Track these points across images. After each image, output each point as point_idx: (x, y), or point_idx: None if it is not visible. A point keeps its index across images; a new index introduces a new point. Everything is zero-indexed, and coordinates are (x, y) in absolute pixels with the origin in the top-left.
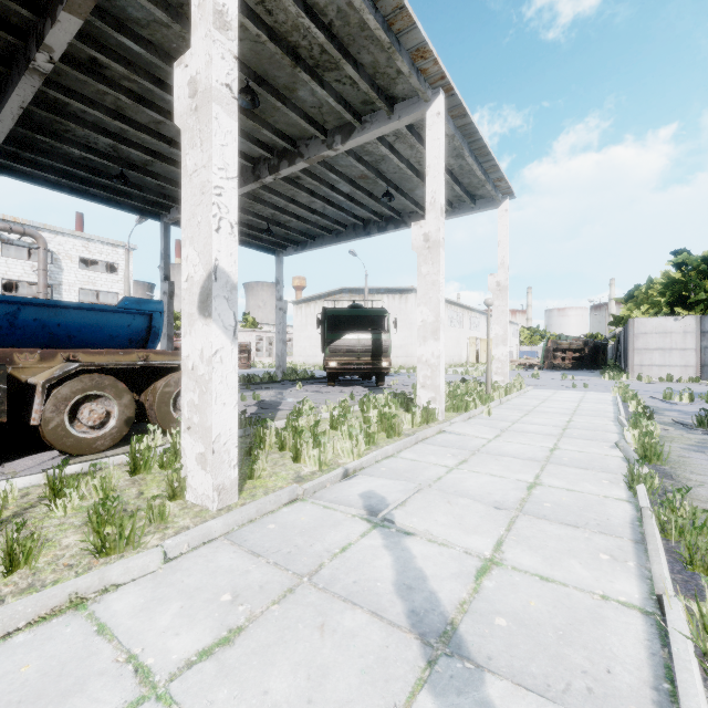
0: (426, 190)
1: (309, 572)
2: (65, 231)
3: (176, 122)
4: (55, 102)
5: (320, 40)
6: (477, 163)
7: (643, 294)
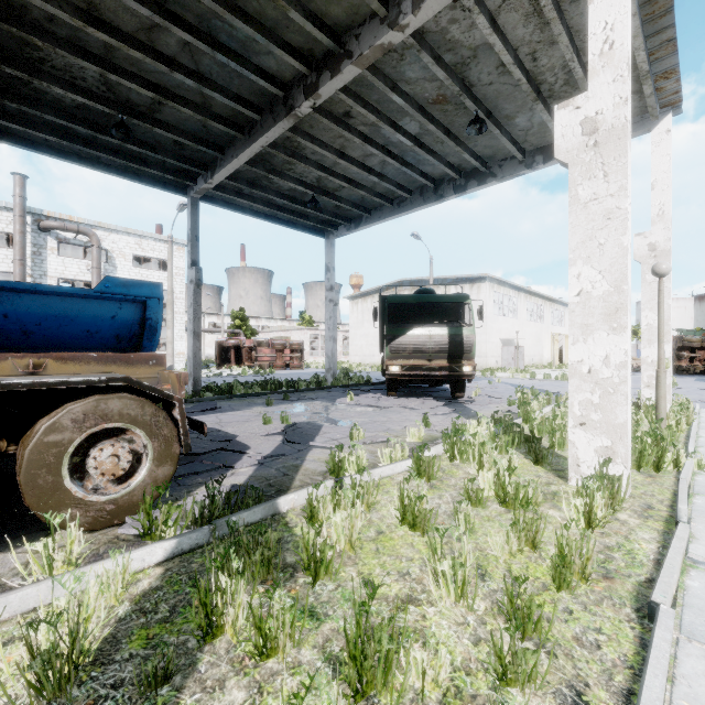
0: (589, 32)
1: None
2: (119, 229)
3: None
4: (9, 5)
5: None
6: (642, 33)
7: None
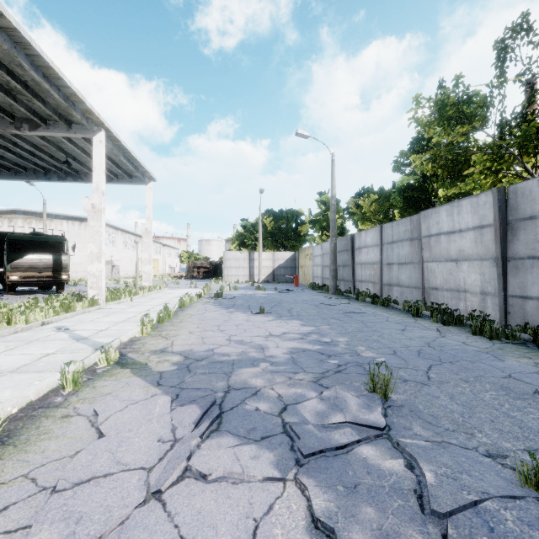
0: (93, 180)
1: (35, 340)
2: None
3: None
4: None
5: (18, 87)
6: (130, 162)
7: (235, 238)
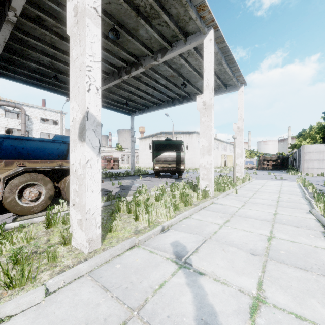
0: (204, 79)
1: (138, 306)
2: (34, 106)
3: (67, 32)
4: (22, 39)
5: (150, 0)
6: (228, 67)
7: (307, 133)
